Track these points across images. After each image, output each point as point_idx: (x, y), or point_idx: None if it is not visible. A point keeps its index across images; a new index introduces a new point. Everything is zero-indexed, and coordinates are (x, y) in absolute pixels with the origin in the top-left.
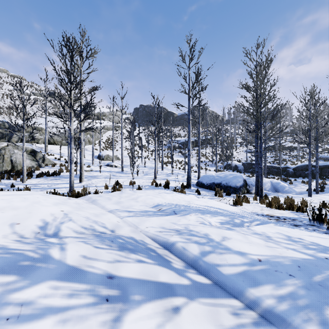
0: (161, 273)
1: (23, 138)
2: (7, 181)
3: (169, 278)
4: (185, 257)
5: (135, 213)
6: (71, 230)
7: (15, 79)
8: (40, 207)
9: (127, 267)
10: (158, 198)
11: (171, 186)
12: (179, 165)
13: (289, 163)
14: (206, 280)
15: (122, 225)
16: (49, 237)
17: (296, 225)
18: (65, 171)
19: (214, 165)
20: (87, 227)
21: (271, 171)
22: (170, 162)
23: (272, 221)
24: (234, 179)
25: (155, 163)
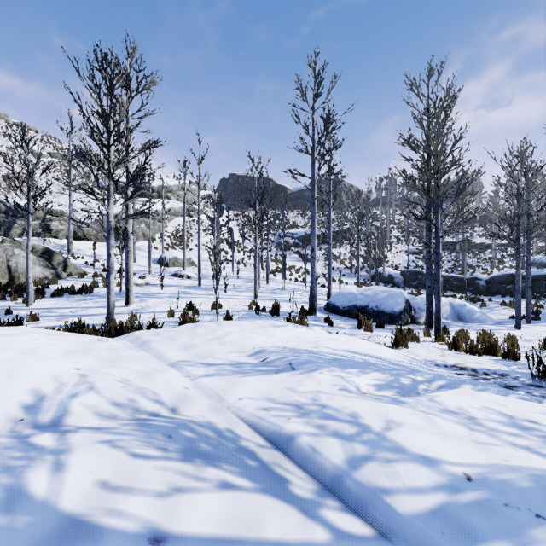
0: (269, 516)
1: (28, 229)
2: (1, 303)
3: (287, 529)
4: (316, 469)
5: (220, 367)
6: (91, 411)
7: (19, 129)
8: (33, 364)
9: (196, 504)
10: (260, 337)
11: (282, 311)
12: (296, 275)
13: (478, 272)
14: (364, 528)
15: (193, 396)
16: (41, 430)
17: (509, 386)
18: (101, 286)
19: (353, 274)
20: (123, 403)
21: (449, 286)
22: (280, 270)
23: (465, 378)
24: (390, 299)
25: (255, 272)
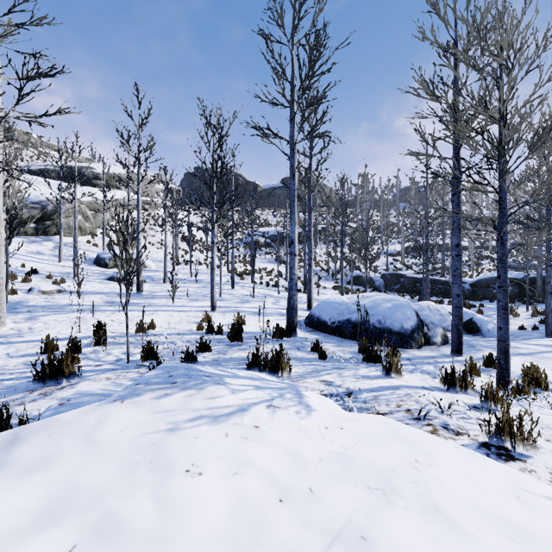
0: None
1: None
2: None
3: None
4: None
5: None
6: None
7: None
8: None
9: None
10: None
11: (248, 331)
12: (267, 278)
13: None
14: None
15: None
16: None
17: None
18: None
19: (330, 277)
20: None
21: (433, 289)
22: (249, 272)
23: None
24: (397, 311)
25: (212, 275)
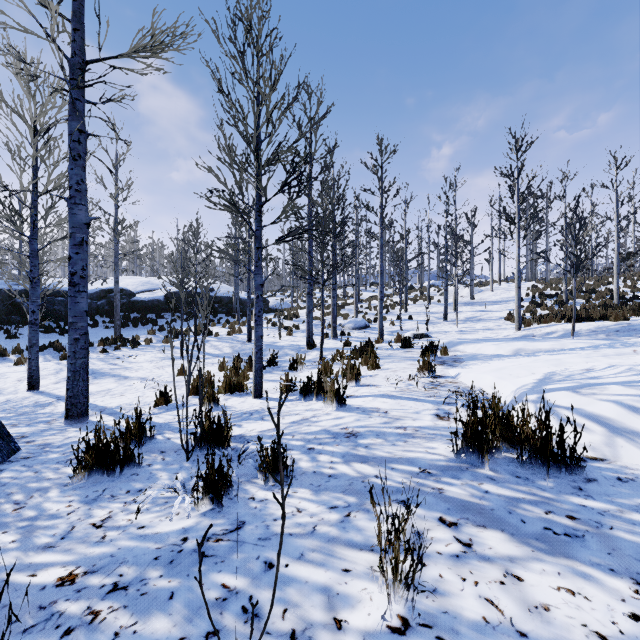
0: None
1: None
2: None
3: None
4: None
5: None
6: None
7: None
8: None
9: None
10: None
11: None
12: None
13: None
14: None
15: None
16: None
17: (456, 358)
18: None
19: None
20: None
21: None
22: None
23: (471, 360)
24: None
25: None
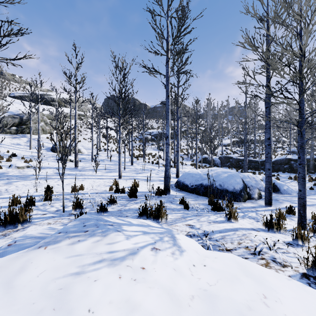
0: None
1: None
2: None
3: None
4: None
5: None
6: None
7: None
8: None
9: None
10: None
11: (141, 191)
12: (152, 159)
13: (263, 157)
14: None
15: None
16: None
17: None
18: None
19: (189, 158)
20: None
21: (249, 165)
22: (142, 156)
23: None
24: (231, 179)
25: (119, 157)
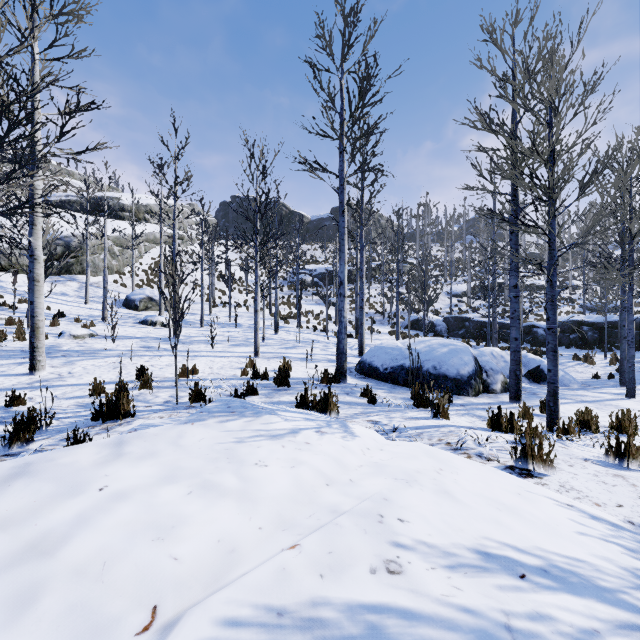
0: None
1: None
2: None
3: None
4: None
5: None
6: None
7: None
8: None
9: None
10: (210, 513)
11: (295, 377)
12: (314, 322)
13: (532, 318)
14: None
15: None
16: None
17: None
18: (11, 339)
19: (386, 321)
20: None
21: (502, 335)
22: (294, 316)
23: None
24: (453, 356)
25: (256, 318)
